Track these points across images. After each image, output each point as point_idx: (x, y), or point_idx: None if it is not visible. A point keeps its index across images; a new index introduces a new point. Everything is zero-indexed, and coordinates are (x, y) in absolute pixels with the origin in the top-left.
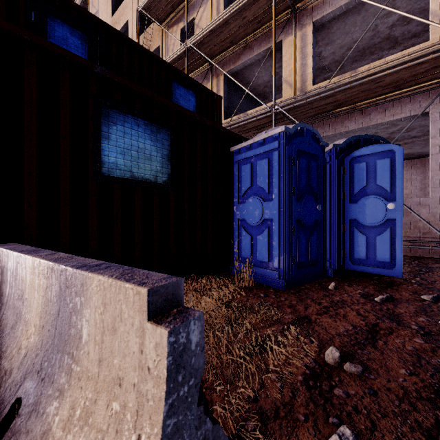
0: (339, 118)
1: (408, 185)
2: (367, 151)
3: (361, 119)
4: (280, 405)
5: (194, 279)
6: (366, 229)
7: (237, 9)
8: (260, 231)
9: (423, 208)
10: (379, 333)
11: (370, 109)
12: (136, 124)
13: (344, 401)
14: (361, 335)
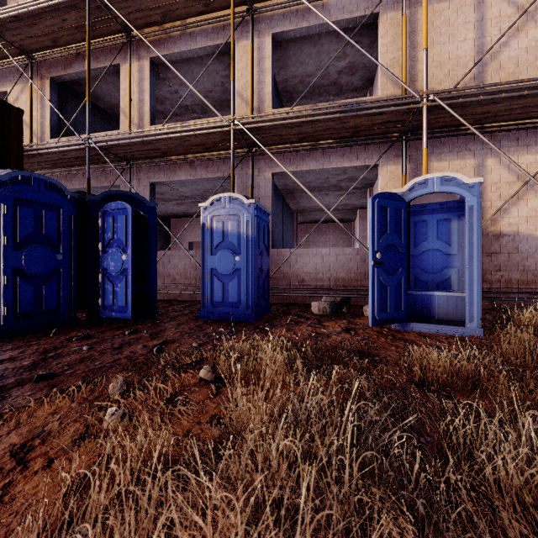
0: (172, 166)
1: None
2: (113, 207)
3: (190, 171)
4: None
5: None
6: (113, 278)
7: (49, 5)
8: None
9: None
10: (0, 363)
11: (196, 163)
12: None
13: None
14: None
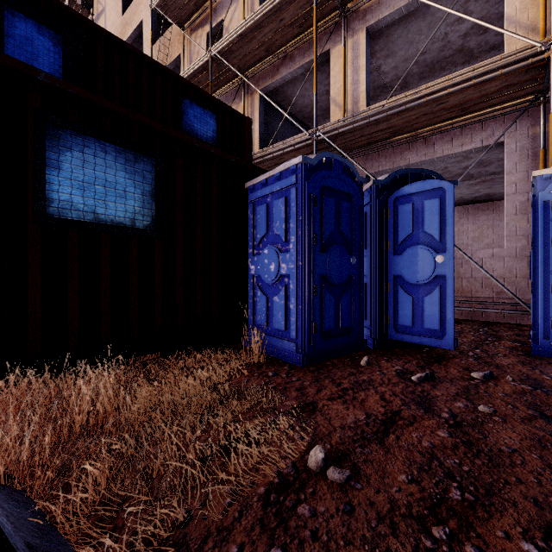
0: (397, 148)
1: (489, 234)
2: (413, 189)
3: (423, 150)
4: (215, 531)
5: (191, 353)
6: (412, 288)
7: (272, 8)
8: (277, 291)
9: (497, 262)
10: (396, 424)
11: (434, 138)
12: (102, 150)
13: (304, 522)
14: (372, 427)
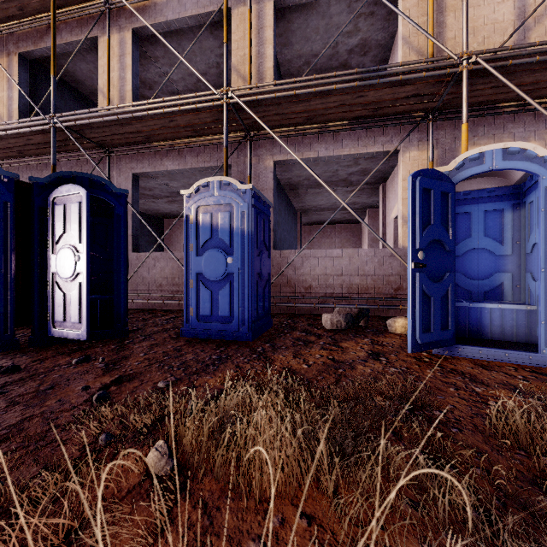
0: (158, 154)
1: None
2: (64, 191)
3: (178, 160)
4: None
5: None
6: (65, 285)
7: None
8: None
9: None
10: None
11: (186, 151)
12: None
13: None
14: None
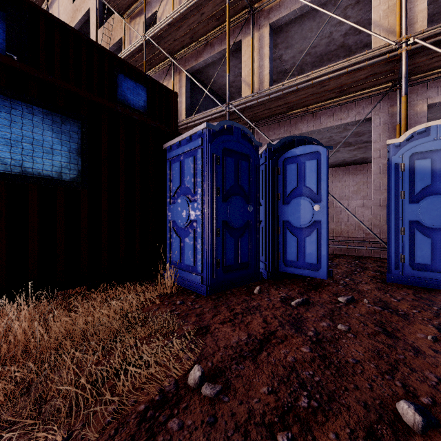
0: (293, 120)
1: (364, 188)
2: (297, 152)
3: (312, 122)
4: None
5: (115, 286)
6: (297, 230)
7: (194, 4)
8: (187, 233)
9: (366, 210)
10: (270, 343)
11: (320, 113)
12: (30, 112)
13: (170, 436)
14: (250, 346)
